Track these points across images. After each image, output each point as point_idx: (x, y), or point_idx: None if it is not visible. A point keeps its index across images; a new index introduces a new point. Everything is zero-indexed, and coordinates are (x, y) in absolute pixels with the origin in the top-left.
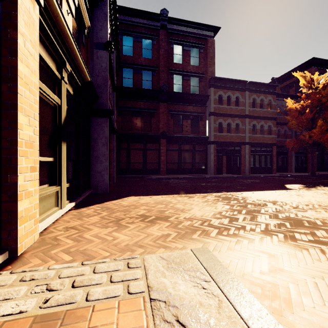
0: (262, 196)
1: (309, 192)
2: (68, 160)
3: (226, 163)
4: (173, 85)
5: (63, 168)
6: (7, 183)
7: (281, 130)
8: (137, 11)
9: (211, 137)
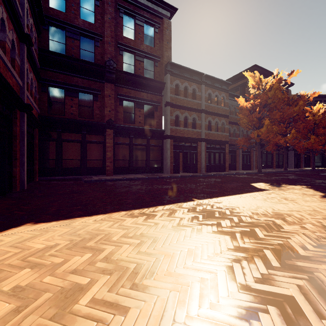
0: (250, 204)
1: (288, 193)
2: None
3: (183, 160)
4: (123, 64)
5: None
6: None
7: (231, 129)
8: None
9: (168, 130)
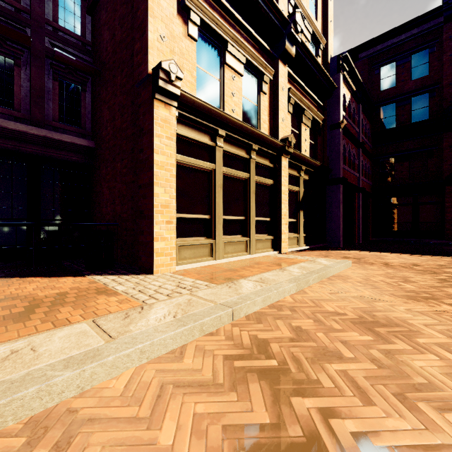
0: None
1: None
2: (306, 220)
3: None
4: None
5: (301, 225)
6: (279, 228)
7: None
8: (400, 27)
9: None
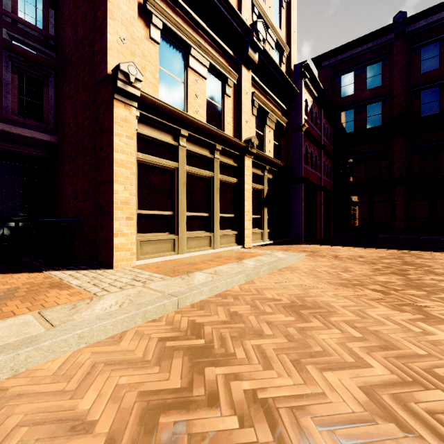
0: None
1: None
2: (270, 216)
3: None
4: (421, 107)
5: (265, 221)
6: (242, 224)
7: None
8: (357, 40)
9: None
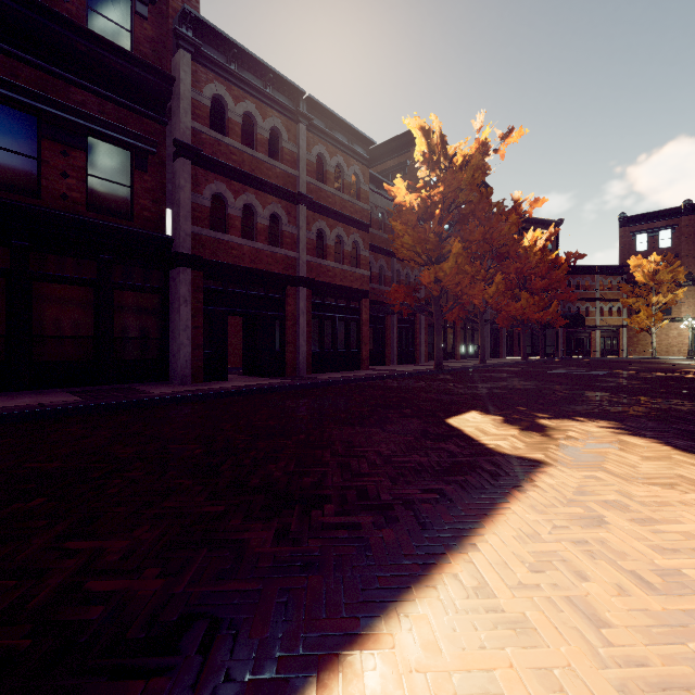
0: None
1: (648, 490)
2: None
3: (243, 340)
4: None
5: None
6: None
7: (375, 265)
8: None
9: (184, 239)
